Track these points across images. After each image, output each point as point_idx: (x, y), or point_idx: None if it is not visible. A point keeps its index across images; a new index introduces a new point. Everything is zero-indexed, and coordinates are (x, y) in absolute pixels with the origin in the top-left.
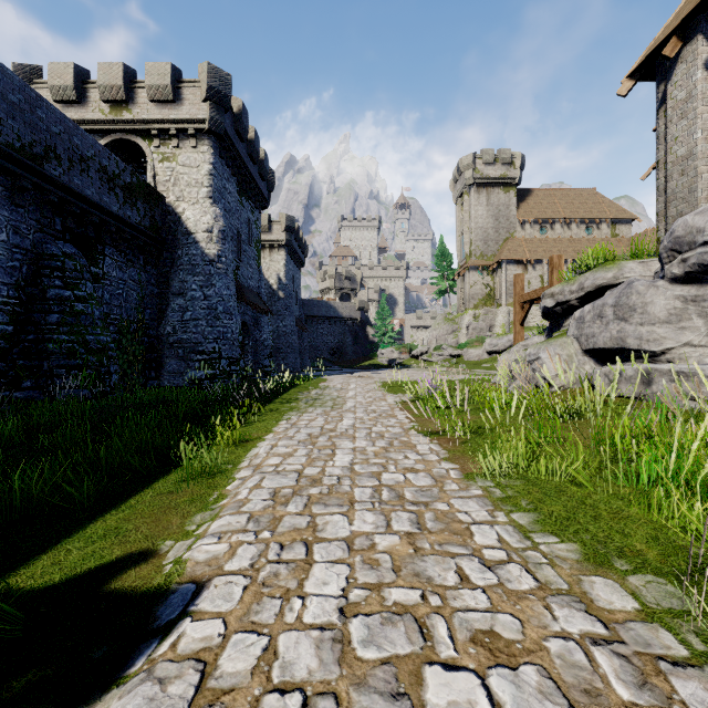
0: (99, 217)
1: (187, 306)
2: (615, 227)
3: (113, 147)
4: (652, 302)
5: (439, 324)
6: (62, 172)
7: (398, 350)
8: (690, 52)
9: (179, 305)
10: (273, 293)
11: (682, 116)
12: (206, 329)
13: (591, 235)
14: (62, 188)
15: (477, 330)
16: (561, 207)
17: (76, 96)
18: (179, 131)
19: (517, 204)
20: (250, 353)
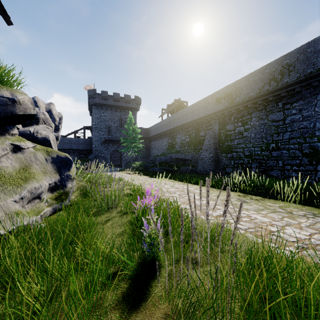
0: None
1: None
2: None
3: None
4: None
5: None
6: None
7: None
8: None
9: None
10: None
11: None
12: None
13: None
14: None
15: None
16: None
17: None
18: None
19: None
20: None
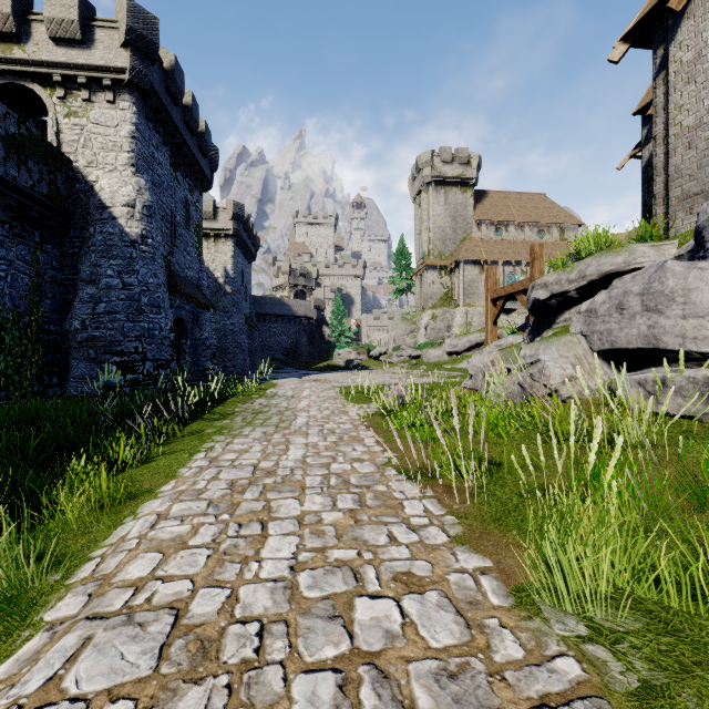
0: None
1: (100, 296)
2: (564, 232)
3: (1, 94)
4: (697, 288)
5: (397, 324)
6: None
7: (356, 350)
8: (700, 5)
9: (90, 295)
10: (219, 288)
11: (688, 81)
12: (125, 324)
13: (542, 238)
14: None
15: (435, 330)
16: (515, 210)
17: None
18: (91, 80)
19: (473, 204)
20: (188, 354)
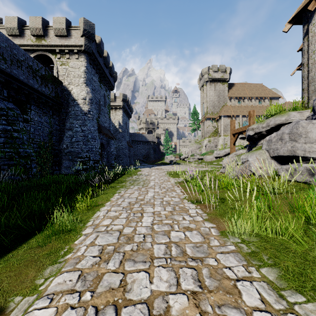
0: (27, 90)
1: (73, 135)
2: (271, 101)
3: (37, 58)
4: (311, 131)
5: (193, 144)
6: (7, 66)
7: (174, 156)
8: None
9: (69, 135)
10: (116, 130)
11: None
12: (82, 146)
13: (261, 104)
14: (7, 75)
15: (210, 147)
16: (247, 91)
17: (19, 33)
18: (70, 50)
19: (228, 90)
20: (105, 157)
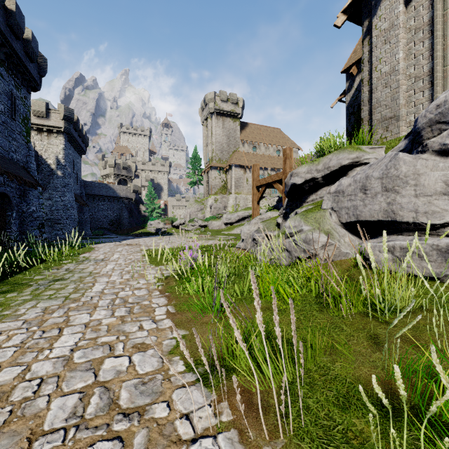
0: None
1: None
2: None
3: None
4: (425, 173)
5: (192, 204)
6: None
7: (163, 221)
8: None
9: None
10: (52, 172)
11: (385, 41)
12: None
13: (279, 155)
14: None
15: (217, 209)
16: (264, 136)
17: None
18: None
19: (240, 130)
20: (13, 224)
